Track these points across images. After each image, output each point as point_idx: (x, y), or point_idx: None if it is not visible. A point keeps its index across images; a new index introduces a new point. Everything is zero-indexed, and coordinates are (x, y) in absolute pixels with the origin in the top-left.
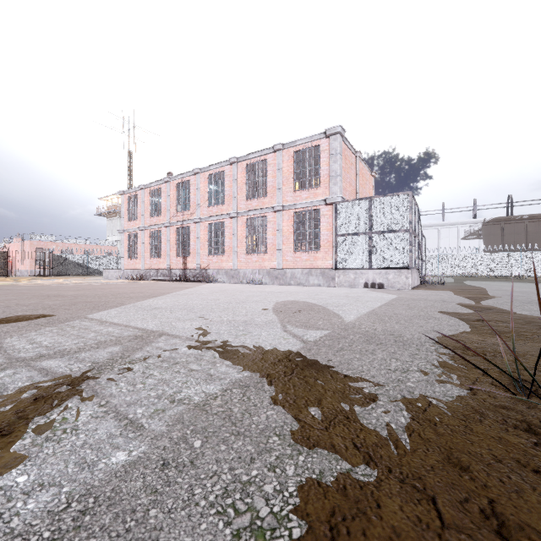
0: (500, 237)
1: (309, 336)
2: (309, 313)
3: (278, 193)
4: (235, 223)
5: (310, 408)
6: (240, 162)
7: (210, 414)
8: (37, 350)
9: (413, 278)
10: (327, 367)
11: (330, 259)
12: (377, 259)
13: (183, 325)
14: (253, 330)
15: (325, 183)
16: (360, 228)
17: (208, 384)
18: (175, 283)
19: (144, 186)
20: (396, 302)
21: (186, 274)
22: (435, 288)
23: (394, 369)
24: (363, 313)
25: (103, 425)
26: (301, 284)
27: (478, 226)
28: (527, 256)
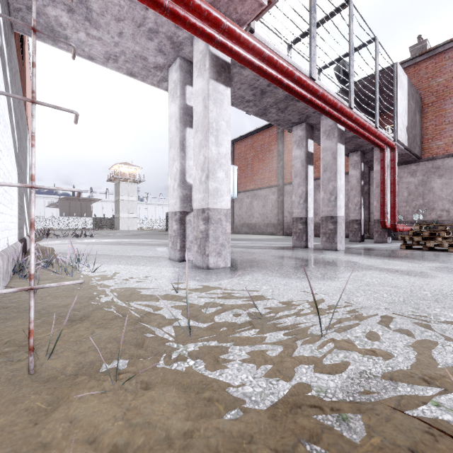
0: (69, 208)
1: None
2: None
3: None
4: None
5: None
6: None
7: None
8: None
9: None
10: None
11: None
12: None
13: None
14: None
15: None
16: None
17: None
18: None
19: None
20: None
21: None
22: None
23: None
24: None
25: None
26: None
27: (57, 200)
28: (79, 219)
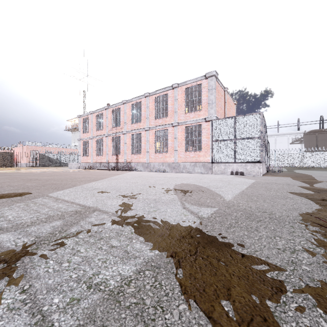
0: (315, 142)
1: (203, 213)
2: (199, 193)
3: (175, 114)
4: (148, 134)
5: (221, 301)
6: (151, 96)
7: (122, 308)
8: (1, 223)
9: (263, 168)
10: (224, 245)
11: (208, 156)
12: (239, 156)
13: (112, 202)
14: (160, 207)
15: (205, 107)
16: (228, 136)
17: (124, 263)
18: (111, 171)
19: (93, 112)
20: (256, 185)
21: (118, 165)
22: (278, 175)
23: (282, 249)
24: (237, 193)
25: (13, 323)
26: (189, 172)
27: (301, 136)
28: None
